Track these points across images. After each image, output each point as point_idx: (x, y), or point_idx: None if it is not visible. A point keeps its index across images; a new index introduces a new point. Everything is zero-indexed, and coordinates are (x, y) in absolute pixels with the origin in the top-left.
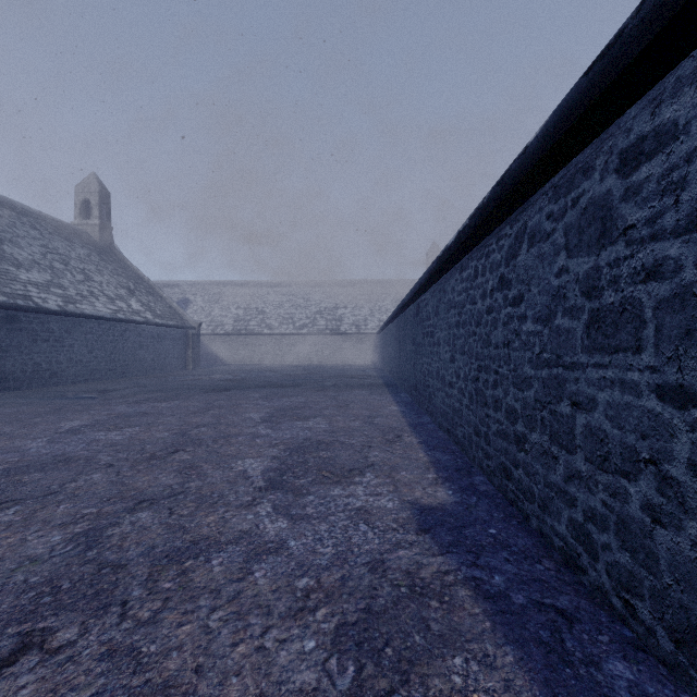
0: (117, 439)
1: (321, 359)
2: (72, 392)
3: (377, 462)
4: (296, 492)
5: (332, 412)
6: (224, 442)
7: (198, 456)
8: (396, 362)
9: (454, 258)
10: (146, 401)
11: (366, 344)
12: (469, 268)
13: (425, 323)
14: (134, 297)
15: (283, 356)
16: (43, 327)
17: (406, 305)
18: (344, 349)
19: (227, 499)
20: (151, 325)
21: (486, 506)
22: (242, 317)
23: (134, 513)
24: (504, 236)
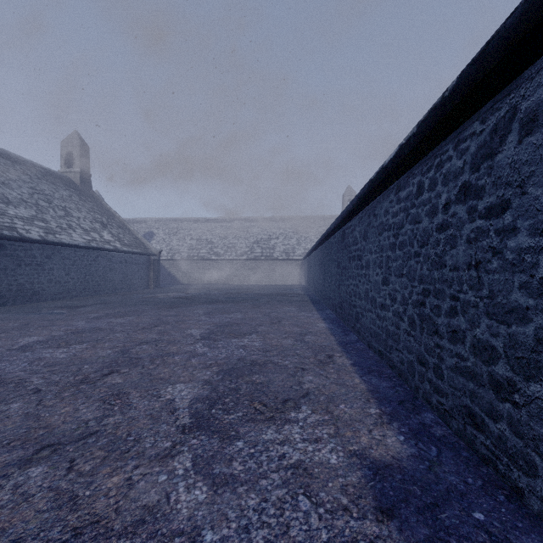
0: (60, 357)
1: (258, 280)
2: (47, 308)
3: (312, 390)
4: (223, 435)
5: (266, 328)
6: (160, 362)
7: (130, 380)
8: (321, 282)
9: (389, 179)
10: (105, 316)
11: (294, 268)
12: (410, 186)
13: (351, 248)
14: (106, 230)
15: (227, 277)
16: (26, 253)
17: (331, 233)
18: (276, 271)
19: (142, 445)
20: (120, 252)
21: (453, 465)
22: (195, 246)
23: (26, 468)
24: (470, 136)
